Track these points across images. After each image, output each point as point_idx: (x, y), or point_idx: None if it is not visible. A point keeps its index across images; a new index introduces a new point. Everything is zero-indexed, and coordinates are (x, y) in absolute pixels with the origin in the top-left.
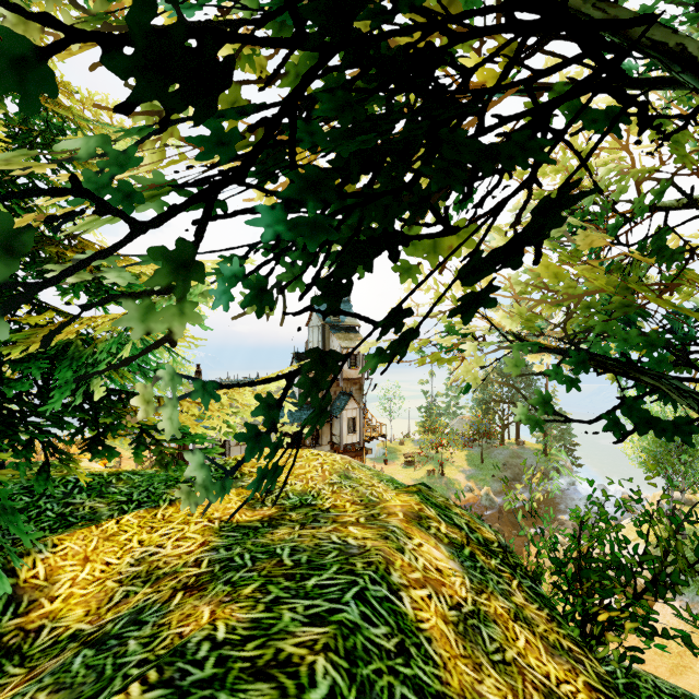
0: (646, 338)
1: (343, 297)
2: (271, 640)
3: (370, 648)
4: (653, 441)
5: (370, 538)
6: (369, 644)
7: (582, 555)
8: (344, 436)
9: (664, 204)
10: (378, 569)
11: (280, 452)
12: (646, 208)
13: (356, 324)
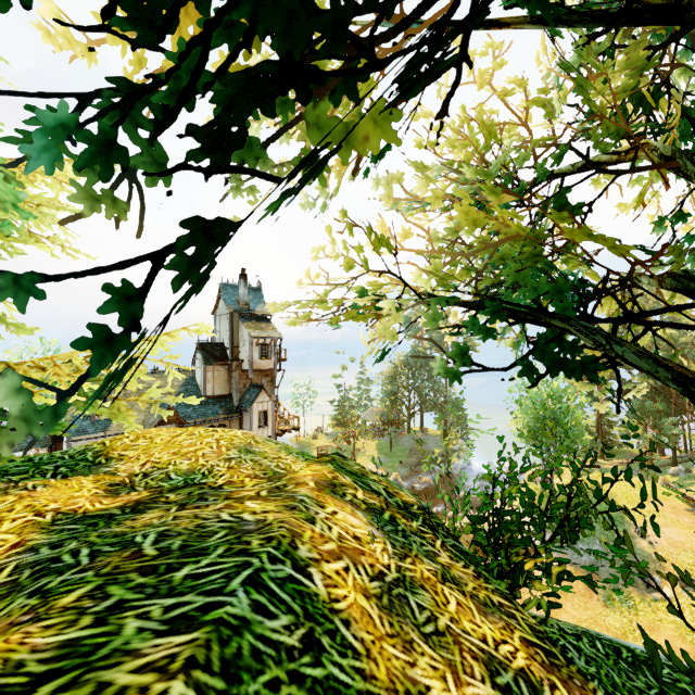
0: (553, 286)
1: (228, 162)
2: (91, 671)
3: (263, 650)
4: (533, 417)
5: (273, 511)
6: (262, 645)
7: (498, 508)
8: (255, 430)
9: (561, 171)
10: (281, 544)
11: (165, 431)
12: (547, 170)
13: (268, 314)
